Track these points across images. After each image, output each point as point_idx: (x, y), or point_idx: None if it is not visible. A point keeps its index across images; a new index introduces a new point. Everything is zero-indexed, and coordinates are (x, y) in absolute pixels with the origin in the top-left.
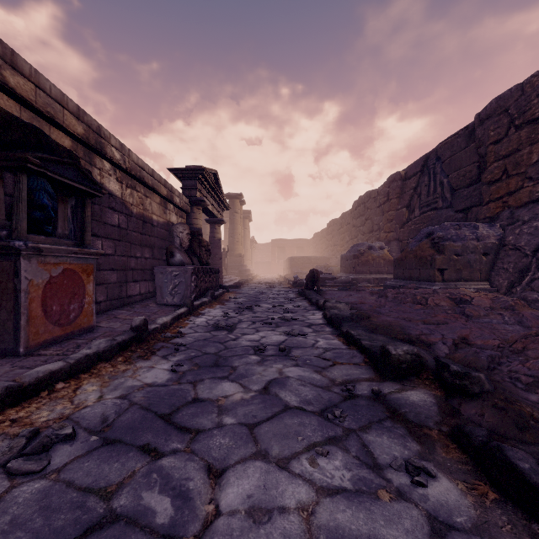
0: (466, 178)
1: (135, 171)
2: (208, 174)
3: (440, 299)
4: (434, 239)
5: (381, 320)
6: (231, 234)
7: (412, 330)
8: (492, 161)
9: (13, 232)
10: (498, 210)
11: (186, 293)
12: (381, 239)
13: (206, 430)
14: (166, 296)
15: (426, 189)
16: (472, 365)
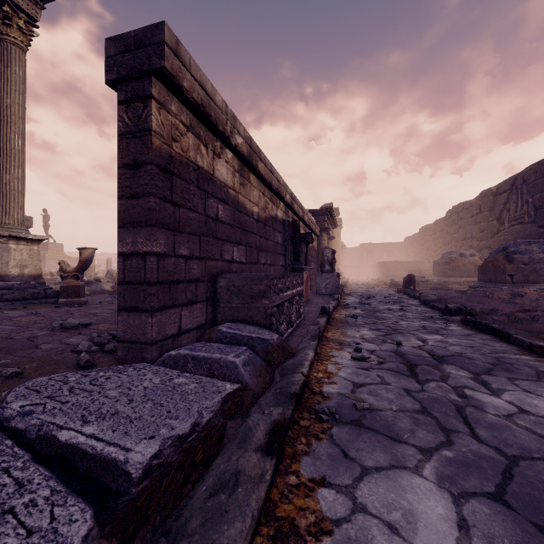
0: None
1: (308, 223)
2: (333, 211)
3: (503, 294)
4: (507, 253)
5: (452, 301)
6: None
7: (466, 304)
8: None
9: (300, 263)
10: None
11: (333, 288)
12: (474, 247)
13: (388, 319)
14: (322, 289)
15: (514, 206)
16: (482, 311)
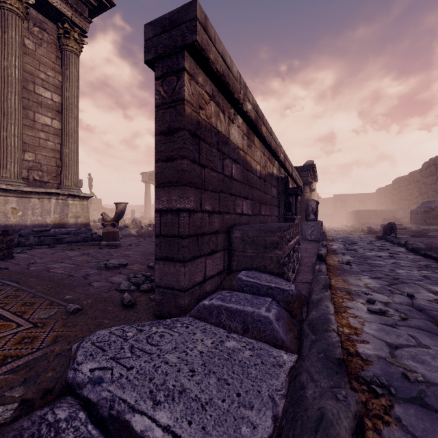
0: None
1: (295, 178)
2: (315, 167)
3: None
4: None
5: None
6: None
7: None
8: None
9: (291, 213)
10: None
11: (318, 235)
12: None
13: (382, 266)
14: (307, 235)
15: None
16: None
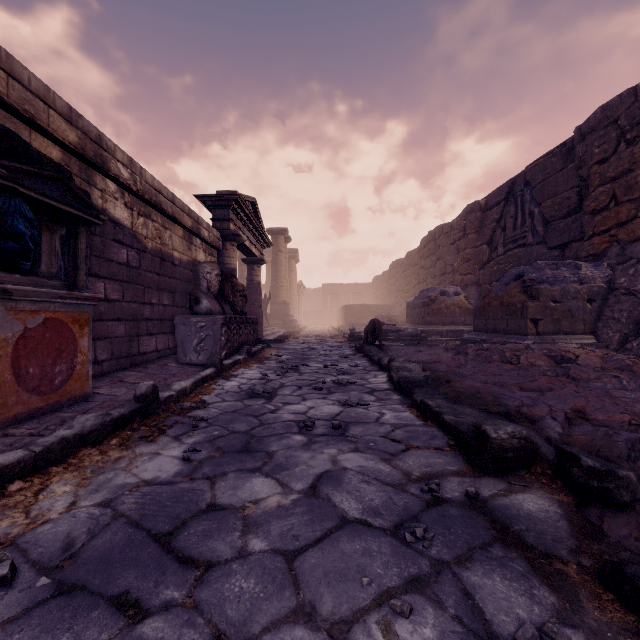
0: (562, 206)
1: (149, 195)
2: (244, 202)
3: (536, 357)
4: (525, 282)
5: (466, 385)
6: (274, 277)
7: (508, 400)
8: (596, 185)
9: None
10: (605, 246)
11: (215, 349)
12: (456, 283)
13: (222, 563)
14: (189, 352)
15: (512, 222)
16: (605, 453)
